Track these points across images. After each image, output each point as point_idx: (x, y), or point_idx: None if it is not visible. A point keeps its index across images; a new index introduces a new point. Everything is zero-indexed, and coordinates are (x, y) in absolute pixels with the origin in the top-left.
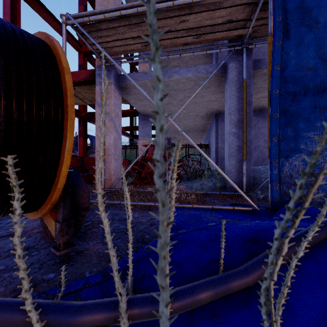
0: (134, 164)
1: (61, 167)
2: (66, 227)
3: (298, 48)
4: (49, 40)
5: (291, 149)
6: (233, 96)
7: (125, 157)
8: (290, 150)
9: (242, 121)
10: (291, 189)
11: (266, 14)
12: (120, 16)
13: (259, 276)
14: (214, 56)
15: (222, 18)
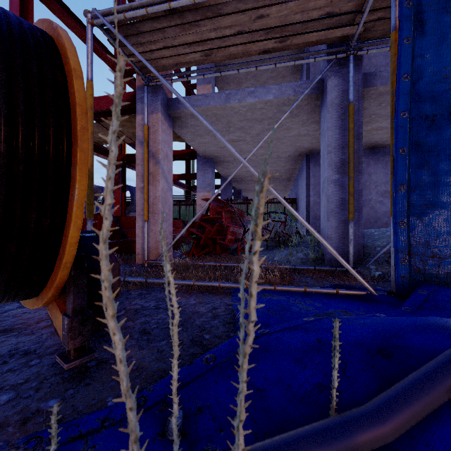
0: (191, 226)
1: (67, 229)
2: (79, 323)
3: (438, 48)
4: (53, 29)
5: (427, 203)
6: (334, 127)
7: (179, 216)
8: (426, 205)
9: (347, 163)
10: (427, 263)
11: (385, 1)
12: (170, 11)
13: (404, 424)
14: (305, 73)
15: (319, 10)
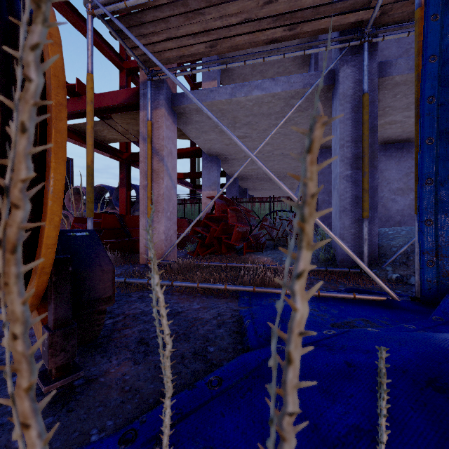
0: (195, 224)
1: (43, 227)
2: (62, 338)
3: None
4: None
5: None
6: (347, 120)
7: (184, 215)
8: None
9: (361, 157)
10: None
11: None
12: None
13: None
14: (313, 67)
15: None
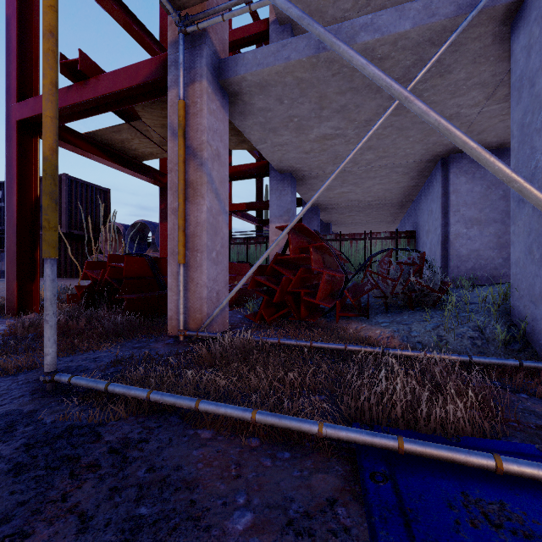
0: (258, 272)
1: None
2: None
3: None
4: None
5: None
6: None
7: (246, 258)
8: None
9: None
10: None
11: None
12: None
13: None
14: None
15: None
